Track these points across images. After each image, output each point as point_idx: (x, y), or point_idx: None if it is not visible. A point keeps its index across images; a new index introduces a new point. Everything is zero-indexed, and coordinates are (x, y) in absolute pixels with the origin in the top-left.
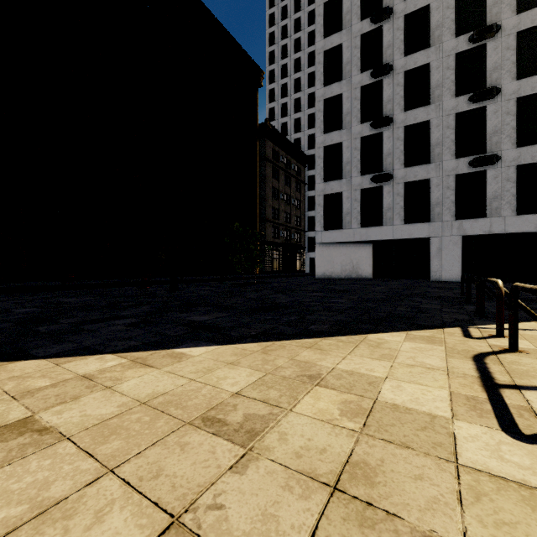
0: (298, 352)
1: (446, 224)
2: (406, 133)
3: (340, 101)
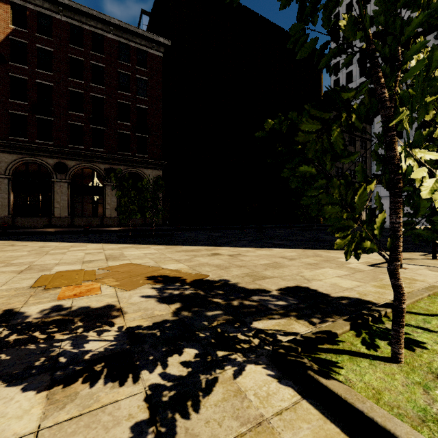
0: (317, 252)
1: None
2: None
3: None
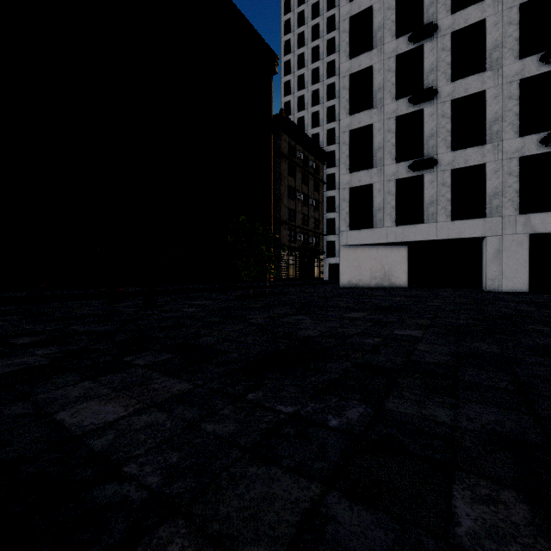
0: None
1: (508, 219)
2: (453, 109)
3: (369, 76)
